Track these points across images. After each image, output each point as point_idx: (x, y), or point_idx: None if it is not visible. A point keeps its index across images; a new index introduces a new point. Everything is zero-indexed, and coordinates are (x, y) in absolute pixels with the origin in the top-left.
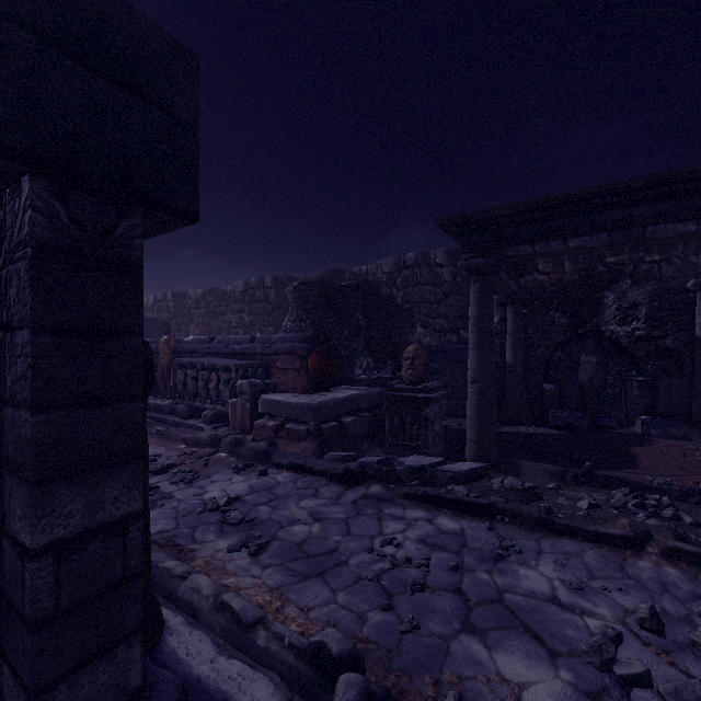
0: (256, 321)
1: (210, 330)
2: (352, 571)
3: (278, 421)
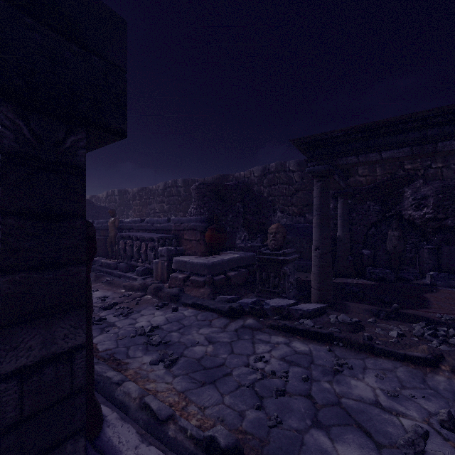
0: (172, 208)
1: (142, 214)
2: (234, 380)
3: (185, 274)
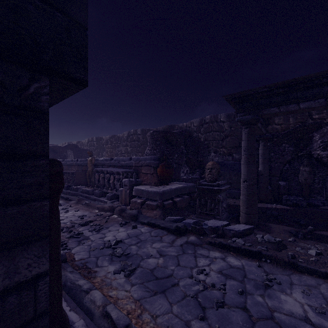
0: (133, 150)
1: (112, 154)
2: (181, 290)
3: (142, 199)
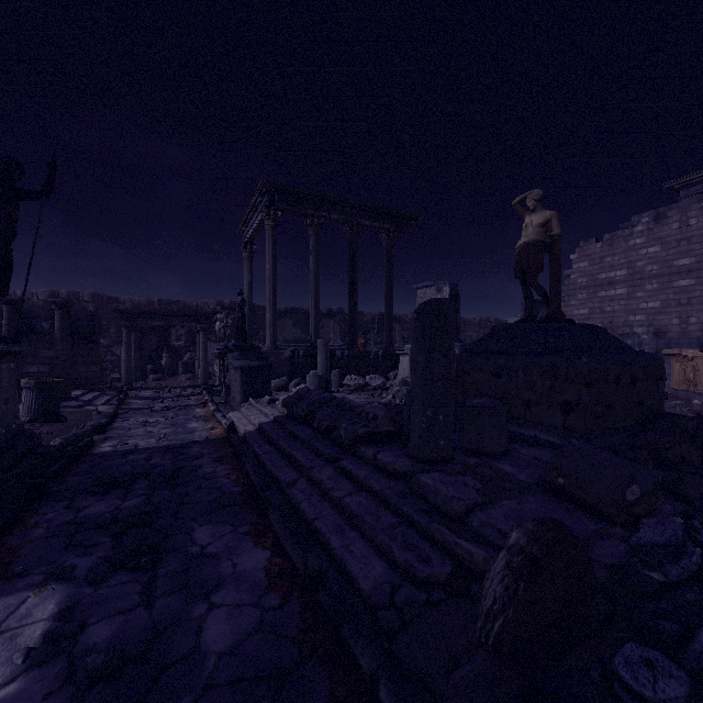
0: None
1: None
2: None
3: None
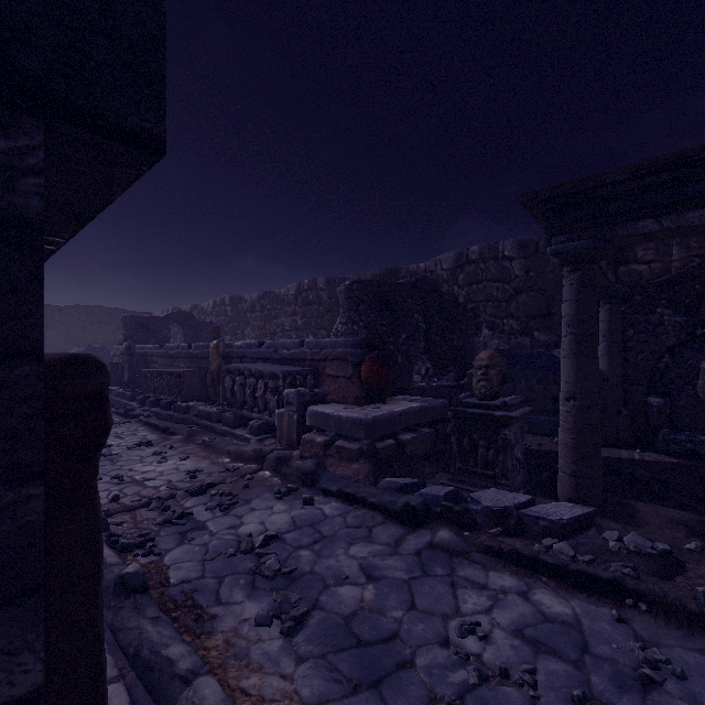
0: (309, 324)
1: (265, 333)
2: (420, 680)
3: (327, 436)
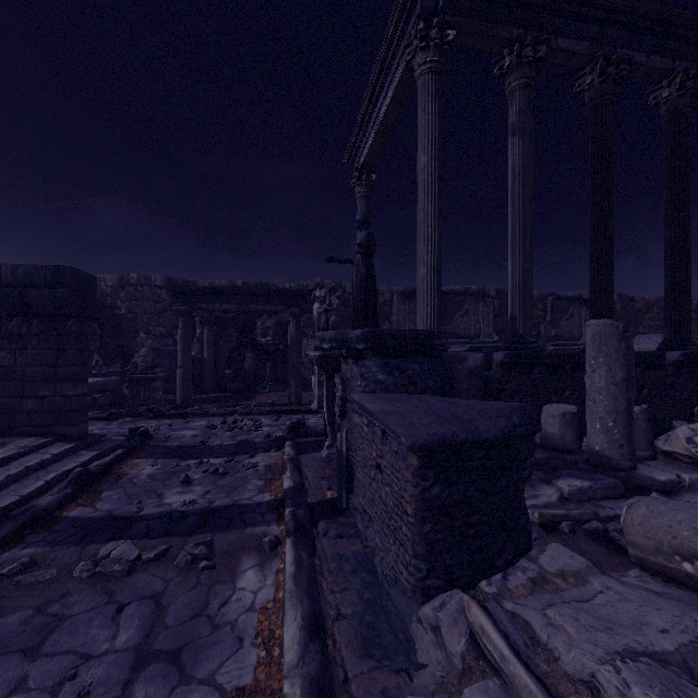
0: None
1: None
2: None
3: None
